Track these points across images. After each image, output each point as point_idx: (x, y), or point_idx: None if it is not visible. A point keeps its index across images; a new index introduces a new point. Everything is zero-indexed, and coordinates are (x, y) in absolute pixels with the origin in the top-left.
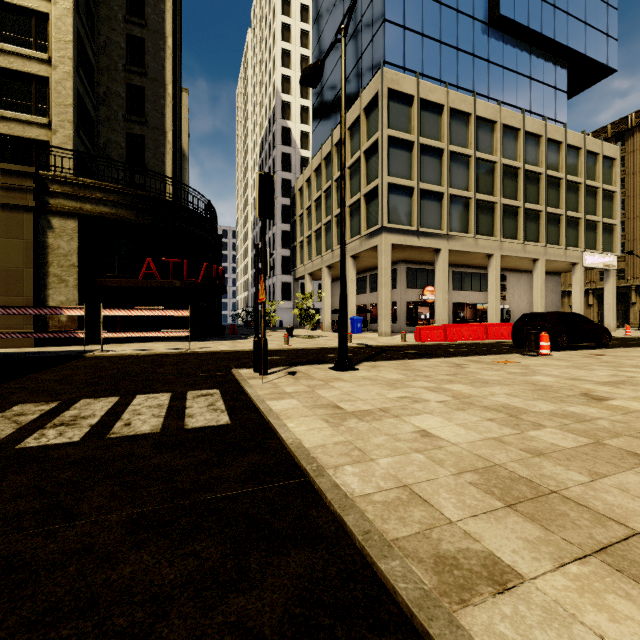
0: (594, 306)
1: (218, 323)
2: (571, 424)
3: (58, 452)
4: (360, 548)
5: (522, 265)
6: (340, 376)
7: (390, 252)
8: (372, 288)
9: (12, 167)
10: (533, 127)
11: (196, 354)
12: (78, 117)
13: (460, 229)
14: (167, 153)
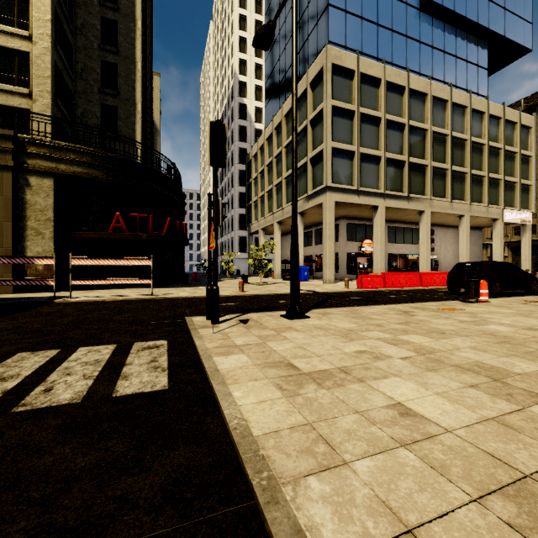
0: (509, 257)
1: (182, 271)
2: None
3: None
4: None
5: (449, 221)
6: (292, 325)
7: (334, 209)
8: (317, 241)
9: None
10: (459, 99)
11: (157, 300)
12: (56, 88)
13: (395, 189)
14: (137, 122)
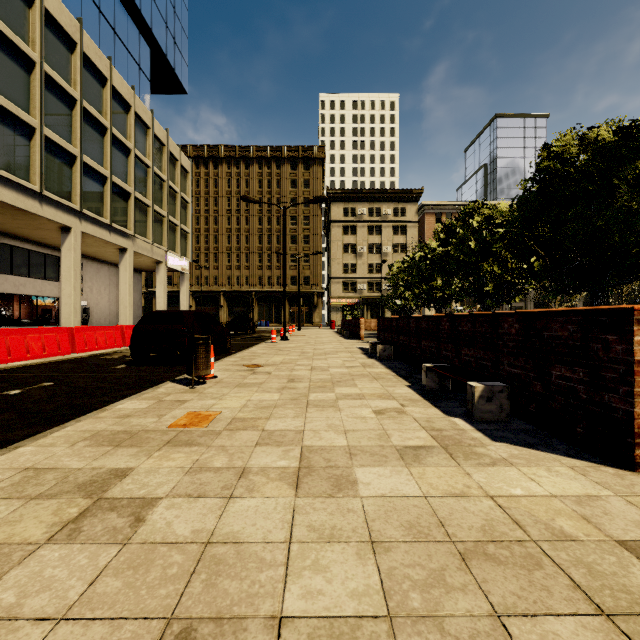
0: None
1: None
2: None
3: None
4: None
5: (105, 253)
6: None
7: None
8: None
9: None
10: (122, 88)
11: None
12: None
13: (13, 170)
14: None
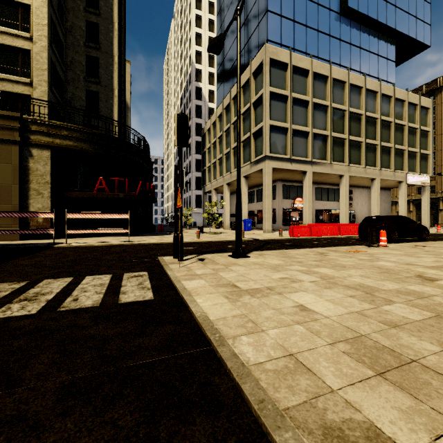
0: (413, 211)
1: (150, 223)
2: (414, 300)
3: (17, 323)
4: (256, 416)
5: (364, 183)
6: (236, 262)
7: (271, 173)
8: (258, 199)
9: (3, 113)
10: (371, 86)
11: (133, 245)
12: (51, 78)
13: (320, 157)
14: (114, 104)
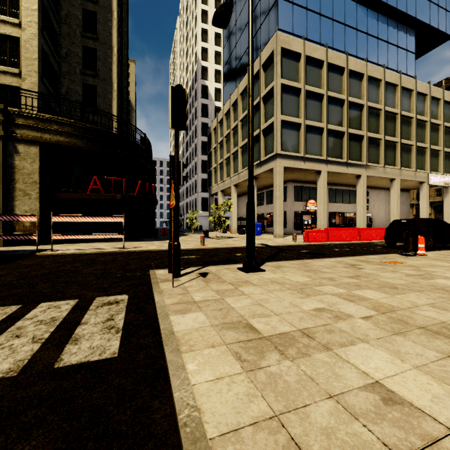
0: (432, 215)
1: (152, 227)
2: None
3: None
4: None
5: (381, 183)
6: (248, 278)
7: (283, 173)
8: (268, 201)
9: None
10: (391, 78)
11: (127, 253)
12: (43, 69)
13: (336, 156)
14: (113, 99)
